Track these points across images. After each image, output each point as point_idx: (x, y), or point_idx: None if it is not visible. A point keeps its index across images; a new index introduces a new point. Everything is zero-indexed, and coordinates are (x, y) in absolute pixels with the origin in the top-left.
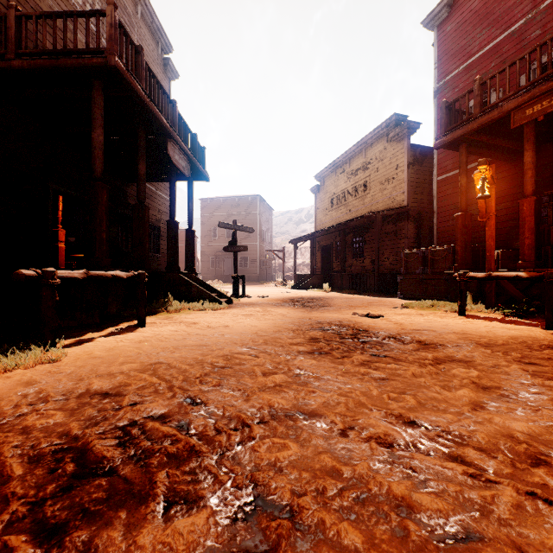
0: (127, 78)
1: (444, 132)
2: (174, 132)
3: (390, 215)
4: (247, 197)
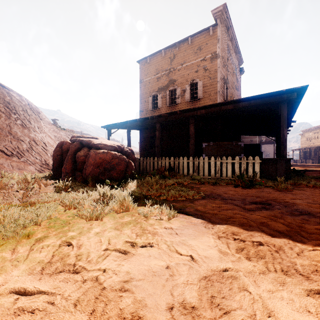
0: None
1: None
2: None
3: None
4: None
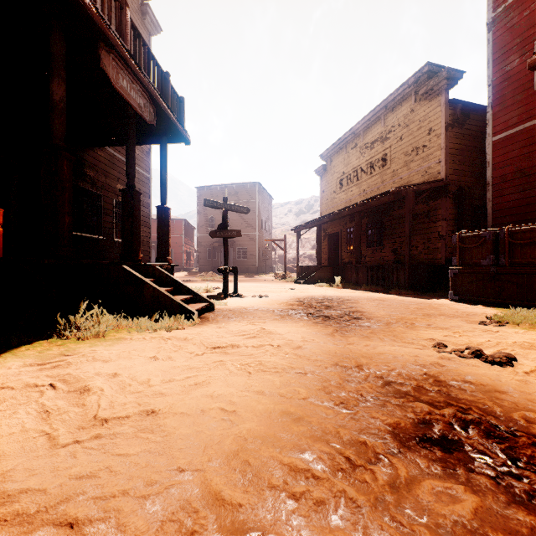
0: None
1: None
2: (119, 42)
3: (420, 192)
4: (245, 184)
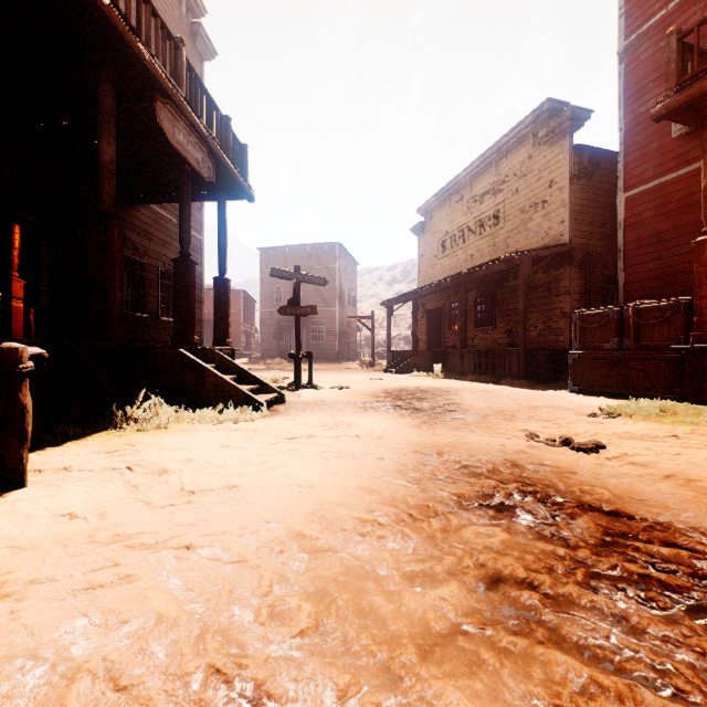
0: None
1: (675, 86)
2: (176, 90)
3: (540, 259)
4: (322, 245)
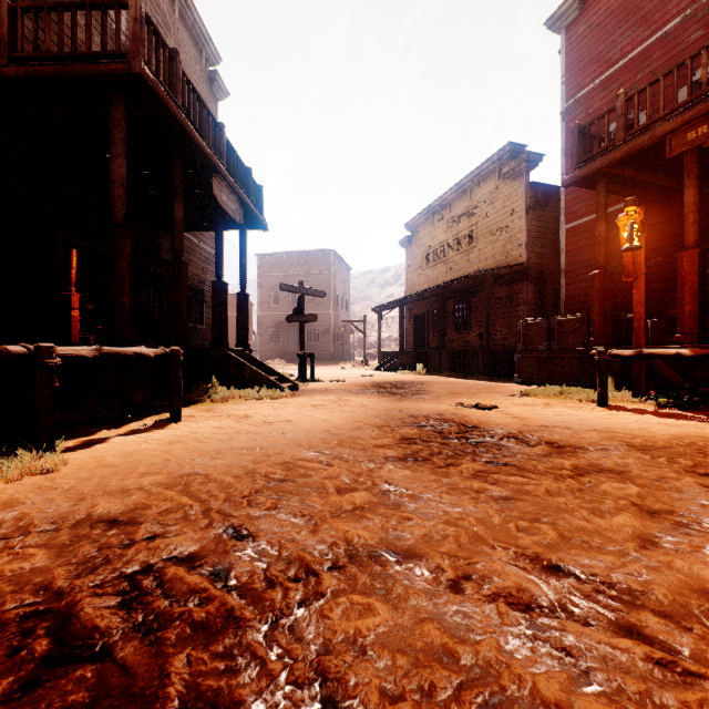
0: (157, 90)
1: (576, 165)
2: (222, 165)
3: (504, 275)
4: (318, 252)
